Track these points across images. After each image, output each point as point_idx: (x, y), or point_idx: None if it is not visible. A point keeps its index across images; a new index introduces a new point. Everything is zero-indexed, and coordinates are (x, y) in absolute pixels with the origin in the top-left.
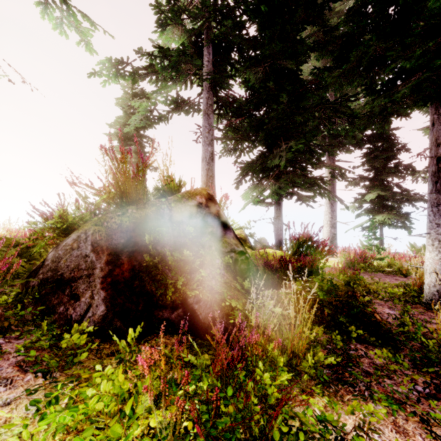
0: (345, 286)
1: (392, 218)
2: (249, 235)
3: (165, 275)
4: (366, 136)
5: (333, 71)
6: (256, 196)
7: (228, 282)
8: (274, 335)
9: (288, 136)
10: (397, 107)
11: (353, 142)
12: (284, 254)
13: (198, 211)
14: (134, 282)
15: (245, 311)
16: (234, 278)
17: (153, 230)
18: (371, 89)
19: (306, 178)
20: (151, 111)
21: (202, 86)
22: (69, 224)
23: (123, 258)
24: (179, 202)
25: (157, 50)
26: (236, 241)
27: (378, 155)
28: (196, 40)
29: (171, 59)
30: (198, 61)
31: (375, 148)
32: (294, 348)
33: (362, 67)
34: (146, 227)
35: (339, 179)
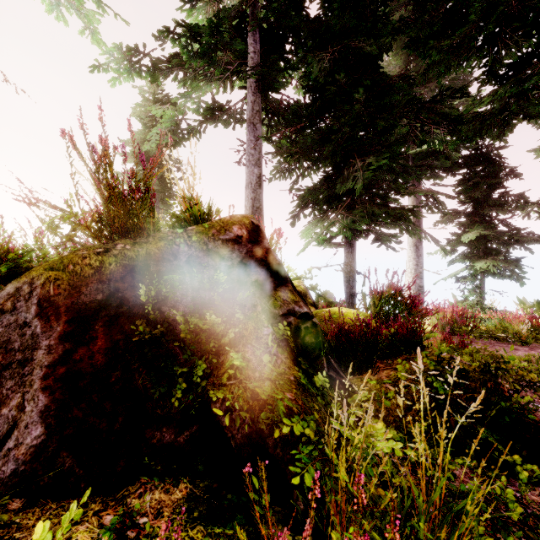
0: (481, 373)
1: (498, 266)
2: (310, 287)
3: (173, 357)
4: (463, 158)
5: (442, 39)
6: (321, 233)
7: (285, 371)
8: (384, 497)
9: (364, 151)
10: (525, 104)
11: (447, 165)
12: (371, 317)
13: (235, 249)
14: (111, 374)
15: (323, 447)
16: (294, 359)
17: (156, 278)
18: (492, 74)
19: (389, 209)
20: (179, 123)
21: (246, 88)
22: (15, 269)
23: (97, 327)
24: (205, 234)
25: (185, 37)
26: (297, 297)
27: (478, 182)
28: (237, 25)
29: (202, 40)
30: (239, 44)
31: (475, 173)
32: (436, 539)
33: (484, 34)
34: (146, 274)
35: (434, 211)
